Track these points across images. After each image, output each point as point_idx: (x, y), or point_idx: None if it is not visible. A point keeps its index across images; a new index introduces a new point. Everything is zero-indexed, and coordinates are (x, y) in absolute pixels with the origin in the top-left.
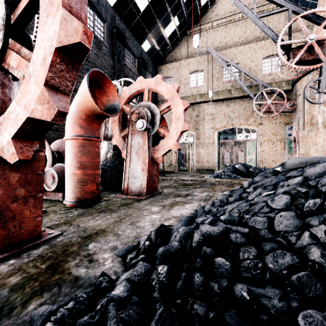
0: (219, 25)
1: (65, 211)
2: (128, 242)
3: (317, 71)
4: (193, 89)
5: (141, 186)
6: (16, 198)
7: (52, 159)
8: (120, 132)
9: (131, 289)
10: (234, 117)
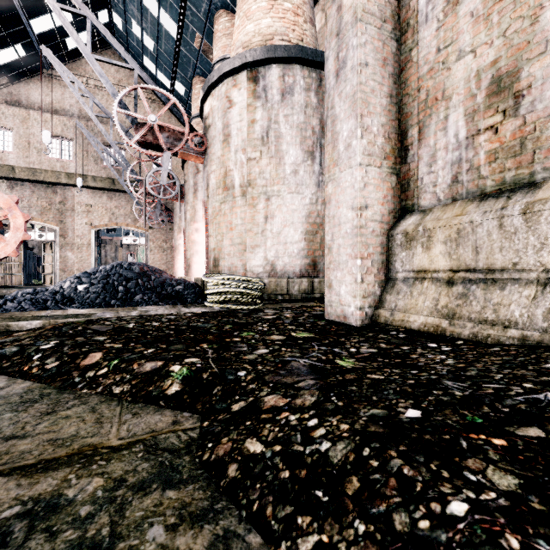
0: (98, 88)
1: None
2: None
3: None
4: (55, 162)
5: None
6: None
7: None
8: None
9: None
10: (119, 215)
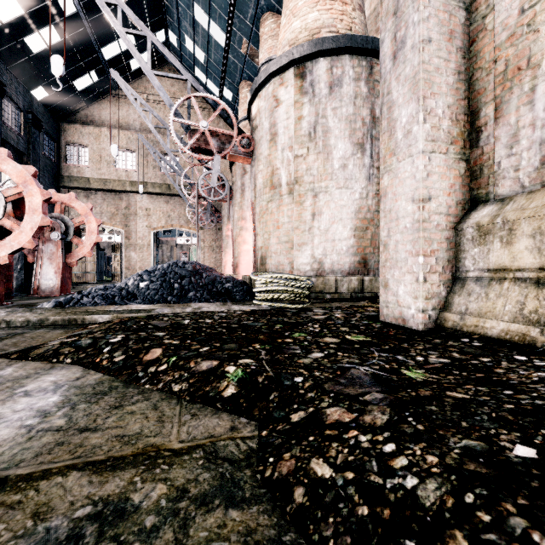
0: (156, 102)
1: None
2: None
3: None
4: (121, 172)
5: (55, 287)
6: None
7: None
8: None
9: None
10: (174, 217)
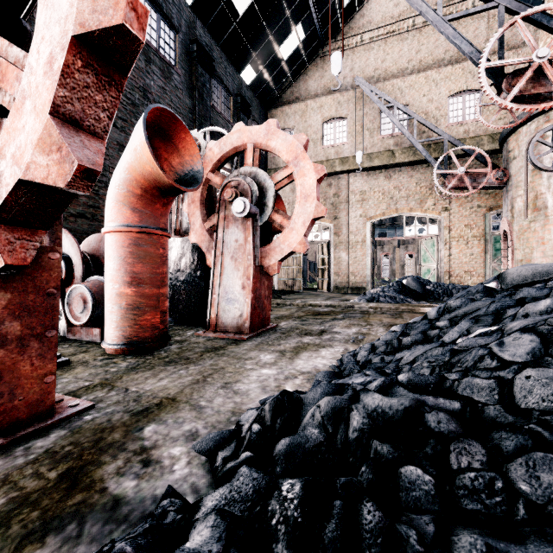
0: (373, 40)
1: (105, 362)
2: (219, 423)
3: (546, 116)
4: (329, 149)
5: (241, 317)
6: (2, 341)
7: (82, 268)
8: (203, 220)
9: (227, 533)
10: (399, 198)
